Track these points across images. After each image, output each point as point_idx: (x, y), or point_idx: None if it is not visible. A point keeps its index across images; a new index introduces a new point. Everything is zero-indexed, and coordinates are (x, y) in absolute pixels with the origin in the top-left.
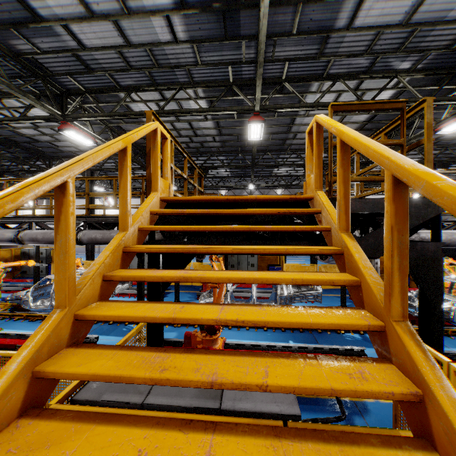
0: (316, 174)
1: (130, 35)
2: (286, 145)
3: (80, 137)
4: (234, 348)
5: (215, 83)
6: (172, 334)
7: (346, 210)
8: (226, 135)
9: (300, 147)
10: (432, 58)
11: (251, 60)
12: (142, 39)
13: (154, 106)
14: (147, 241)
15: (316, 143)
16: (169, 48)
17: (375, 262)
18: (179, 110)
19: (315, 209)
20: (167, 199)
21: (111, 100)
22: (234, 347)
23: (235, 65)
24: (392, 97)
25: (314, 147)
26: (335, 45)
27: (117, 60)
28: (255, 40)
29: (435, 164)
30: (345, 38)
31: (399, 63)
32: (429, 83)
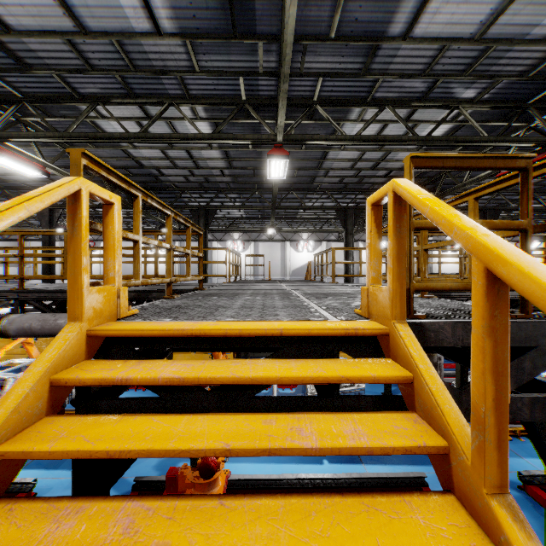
0: (395, 292)
1: (83, 16)
2: (315, 184)
3: (18, 165)
4: (247, 485)
5: (221, 99)
6: (157, 459)
7: (500, 439)
8: (239, 168)
9: (332, 186)
10: (502, 87)
11: (272, 72)
12: (105, 25)
13: (135, 126)
14: (71, 401)
15: (395, 233)
16: (150, 42)
17: (438, 357)
18: (169, 135)
19: (402, 377)
20: (103, 335)
21: (68, 113)
22: (246, 484)
23: (249, 77)
24: (447, 133)
25: (390, 238)
26: (385, 59)
27: (69, 55)
28: (277, 42)
29: (487, 213)
30: (399, 50)
31: (462, 90)
32: (493, 117)
